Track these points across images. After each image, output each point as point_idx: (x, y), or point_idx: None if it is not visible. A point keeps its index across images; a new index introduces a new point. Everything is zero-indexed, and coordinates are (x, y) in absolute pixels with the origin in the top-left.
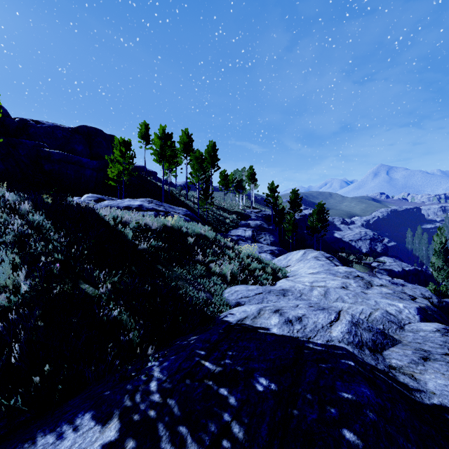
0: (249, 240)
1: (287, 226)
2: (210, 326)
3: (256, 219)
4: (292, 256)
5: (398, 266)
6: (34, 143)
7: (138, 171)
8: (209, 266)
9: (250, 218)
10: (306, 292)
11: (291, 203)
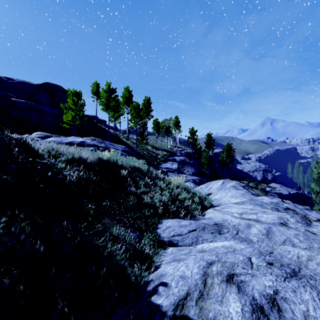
0: (175, 171)
1: (204, 160)
2: (130, 319)
3: (180, 156)
4: (212, 185)
5: (285, 191)
6: (3, 93)
7: (92, 119)
8: (141, 199)
9: (175, 155)
10: (243, 229)
11: (206, 143)
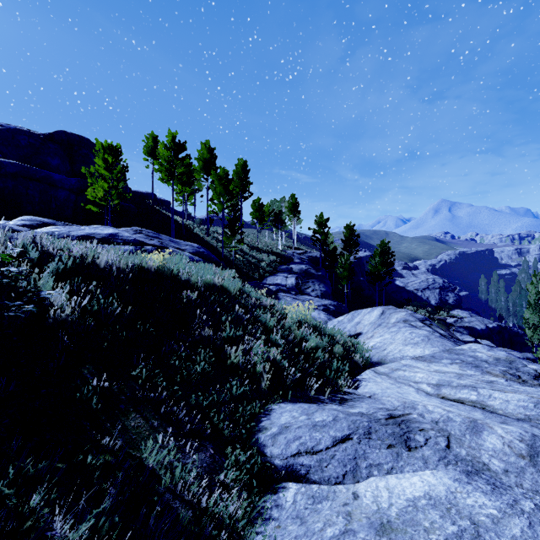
0: (292, 290)
1: (342, 271)
2: None
3: (300, 263)
4: (361, 317)
5: (480, 323)
6: None
7: (145, 199)
8: (223, 354)
9: (292, 261)
10: (460, 433)
11: (345, 241)
